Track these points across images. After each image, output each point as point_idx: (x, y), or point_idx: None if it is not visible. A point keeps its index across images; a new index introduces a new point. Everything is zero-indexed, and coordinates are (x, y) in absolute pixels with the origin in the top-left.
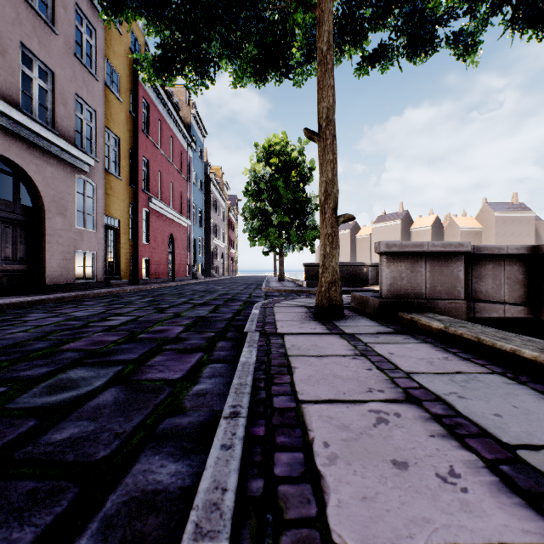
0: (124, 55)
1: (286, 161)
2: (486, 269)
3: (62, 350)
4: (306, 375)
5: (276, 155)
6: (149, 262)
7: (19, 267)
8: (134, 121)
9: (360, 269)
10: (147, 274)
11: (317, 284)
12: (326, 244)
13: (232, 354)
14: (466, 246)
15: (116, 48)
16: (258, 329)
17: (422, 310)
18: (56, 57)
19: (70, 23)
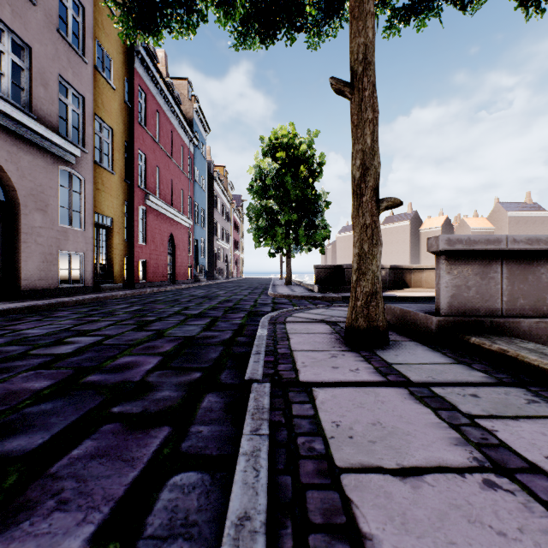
0: (118, 39)
1: (294, 154)
2: None
3: None
4: None
5: (283, 148)
6: (146, 264)
7: None
8: (130, 112)
9: None
10: (144, 278)
11: (330, 289)
12: (363, 239)
13: (222, 435)
14: None
15: (108, 29)
16: (268, 371)
17: (504, 334)
18: (34, 31)
19: None
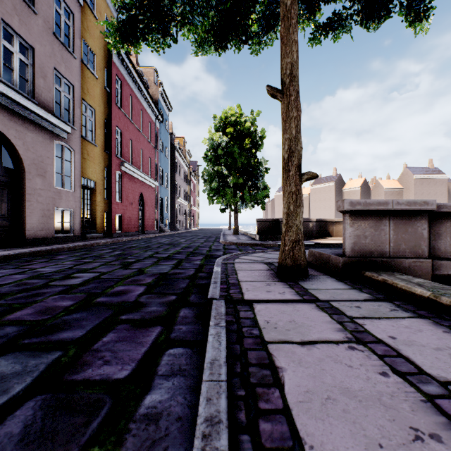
0: (99, 37)
1: (241, 130)
2: (444, 227)
3: (2, 322)
4: (302, 388)
5: (232, 125)
6: (121, 218)
7: (0, 223)
8: (108, 96)
9: (307, 224)
10: (120, 229)
11: (269, 237)
12: (290, 202)
13: (195, 330)
14: (431, 205)
15: (92, 30)
16: (223, 294)
17: (389, 270)
18: (36, 34)
19: (50, 5)
